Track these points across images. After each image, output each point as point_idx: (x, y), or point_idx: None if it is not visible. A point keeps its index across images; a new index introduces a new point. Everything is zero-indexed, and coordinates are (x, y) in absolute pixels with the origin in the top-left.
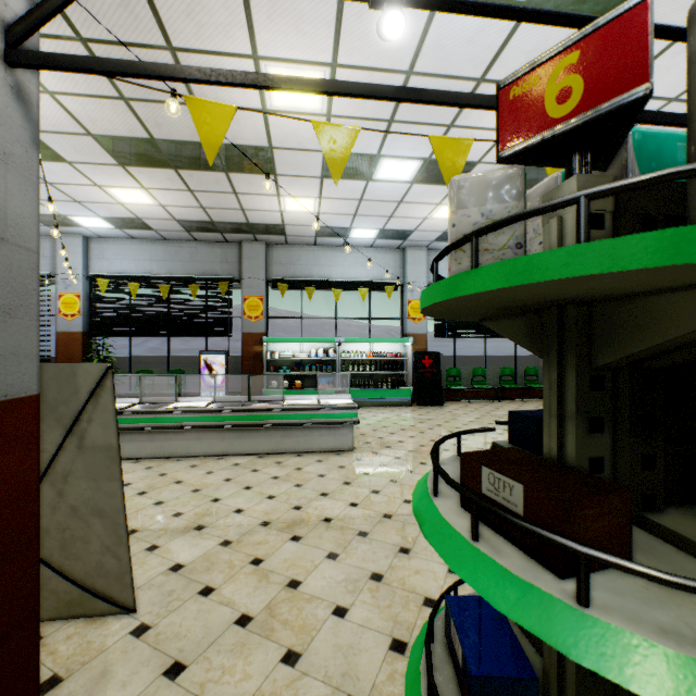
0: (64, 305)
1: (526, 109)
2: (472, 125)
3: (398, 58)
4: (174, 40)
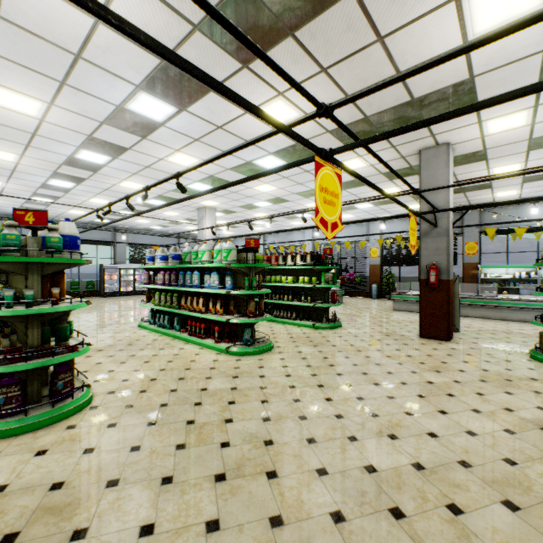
0: (372, 253)
1: None
2: None
3: None
4: (456, 174)
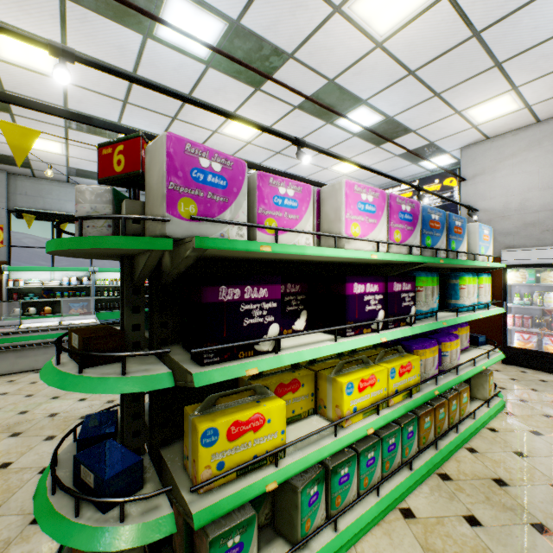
0: None
1: (108, 162)
2: (190, 122)
3: (123, 61)
4: None
